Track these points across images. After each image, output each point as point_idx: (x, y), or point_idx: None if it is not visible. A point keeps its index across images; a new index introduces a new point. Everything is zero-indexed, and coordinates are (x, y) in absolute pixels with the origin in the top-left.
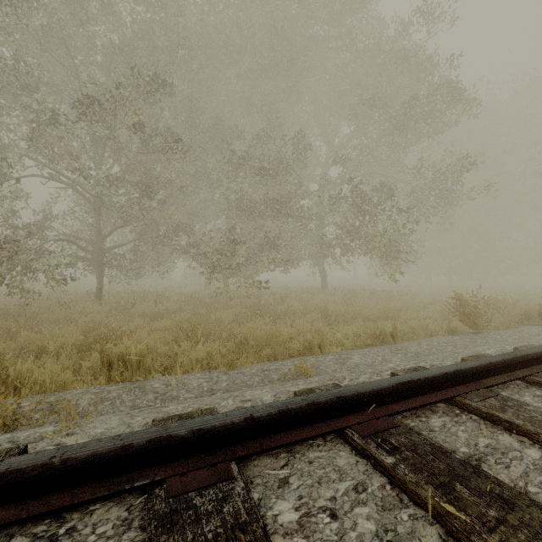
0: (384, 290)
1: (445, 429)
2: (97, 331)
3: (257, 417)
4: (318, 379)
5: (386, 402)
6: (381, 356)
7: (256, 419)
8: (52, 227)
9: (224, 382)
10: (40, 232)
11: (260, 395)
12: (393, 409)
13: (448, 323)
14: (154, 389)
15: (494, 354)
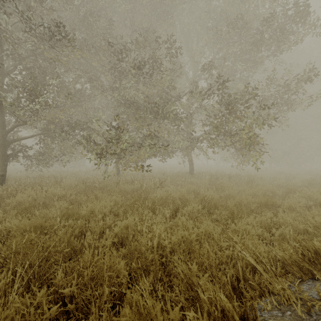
0: (237, 175)
1: None
2: None
3: None
4: None
5: None
6: None
7: None
8: None
9: None
10: None
11: None
12: None
13: None
14: None
15: None
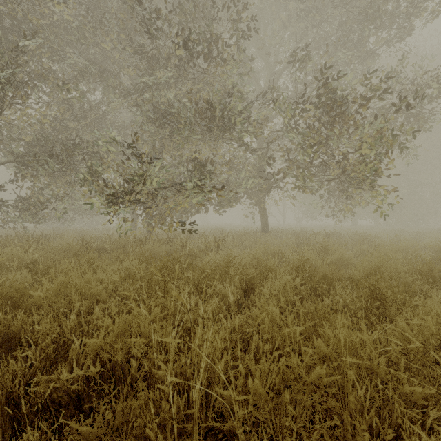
0: (336, 233)
1: None
2: None
3: None
4: None
5: None
6: None
7: None
8: None
9: None
10: None
11: None
12: None
13: None
14: None
15: None
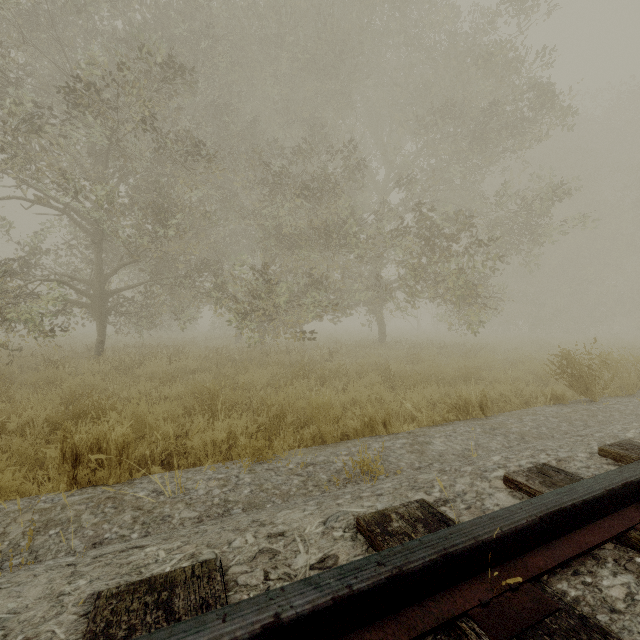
0: (457, 344)
1: (635, 607)
2: (78, 402)
3: (290, 622)
4: (391, 487)
5: (521, 550)
6: (473, 440)
7: (286, 626)
8: (41, 264)
9: (247, 487)
10: (27, 271)
11: (299, 523)
12: (536, 564)
13: (551, 389)
14: (137, 501)
15: (638, 439)
